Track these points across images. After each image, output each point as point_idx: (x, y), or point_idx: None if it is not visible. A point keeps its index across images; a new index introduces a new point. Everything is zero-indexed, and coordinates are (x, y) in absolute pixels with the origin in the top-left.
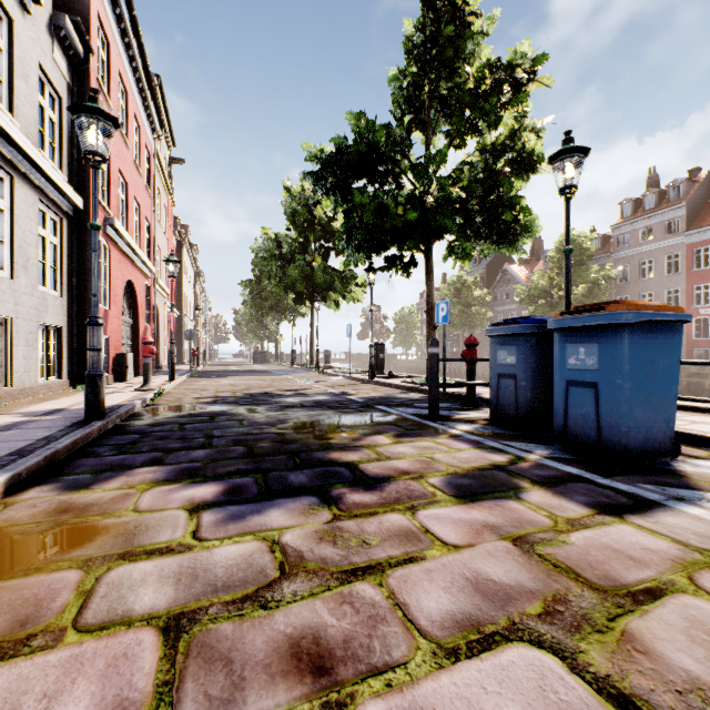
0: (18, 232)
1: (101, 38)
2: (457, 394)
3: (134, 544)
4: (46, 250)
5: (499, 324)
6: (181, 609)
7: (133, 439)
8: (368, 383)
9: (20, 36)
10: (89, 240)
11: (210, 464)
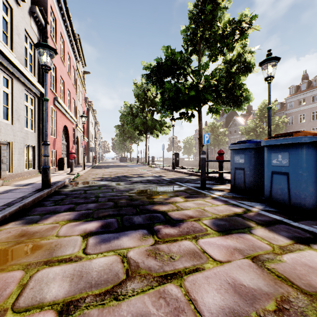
0: (15, 103)
1: (52, 17)
2: (214, 177)
3: (53, 255)
4: (27, 111)
5: (235, 143)
6: (71, 298)
7: (62, 198)
8: (172, 171)
9: (16, 16)
10: None
11: (96, 211)
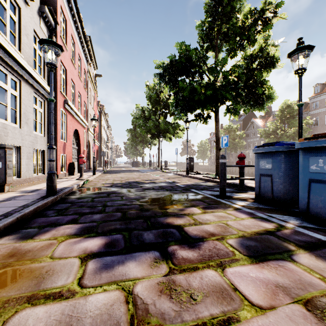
0: (23, 106)
1: (62, 18)
2: (233, 183)
3: (40, 287)
4: (37, 115)
5: (261, 146)
6: None
7: (67, 206)
8: (186, 177)
9: (24, 15)
10: (56, 110)
11: (101, 224)
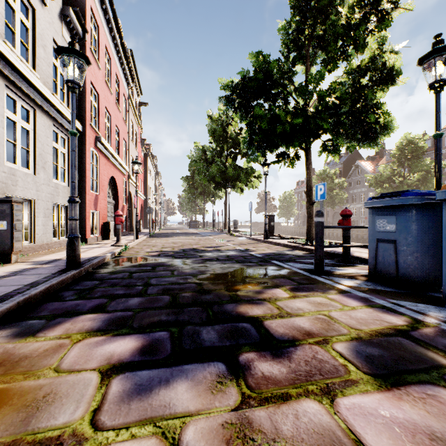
0: (38, 145)
1: (94, 24)
2: (333, 252)
3: (29, 426)
4: (58, 157)
5: (378, 197)
6: None
7: (93, 285)
8: (264, 242)
9: (40, 20)
10: (85, 150)
11: (139, 313)
